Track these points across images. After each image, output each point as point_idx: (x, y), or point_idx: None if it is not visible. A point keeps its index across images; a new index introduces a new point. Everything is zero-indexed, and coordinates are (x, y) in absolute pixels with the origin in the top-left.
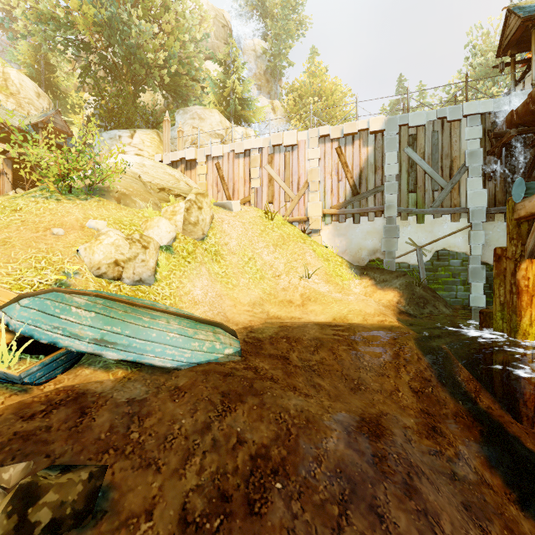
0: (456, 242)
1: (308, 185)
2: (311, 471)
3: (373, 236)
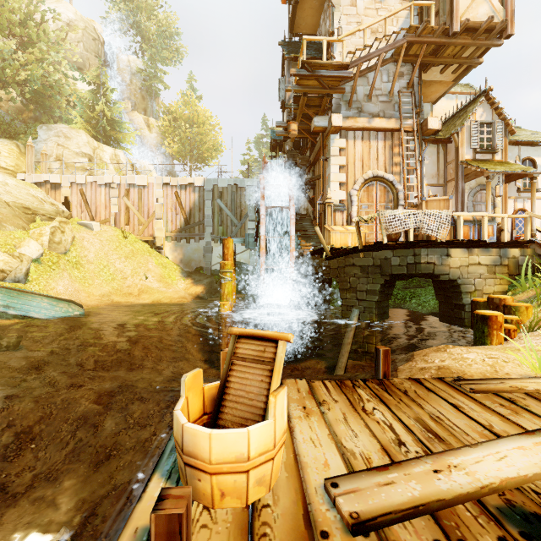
0: (243, 257)
1: (156, 215)
2: (107, 345)
3: (198, 252)
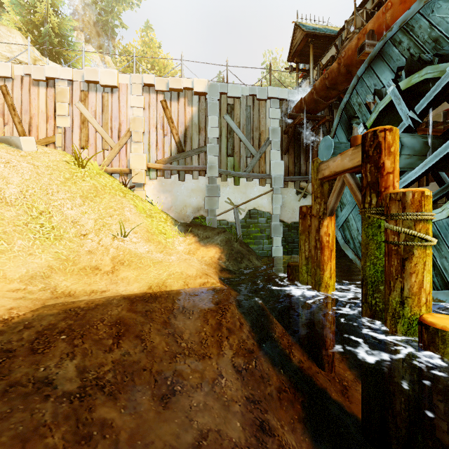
0: (263, 202)
1: (131, 135)
2: None
3: (197, 194)
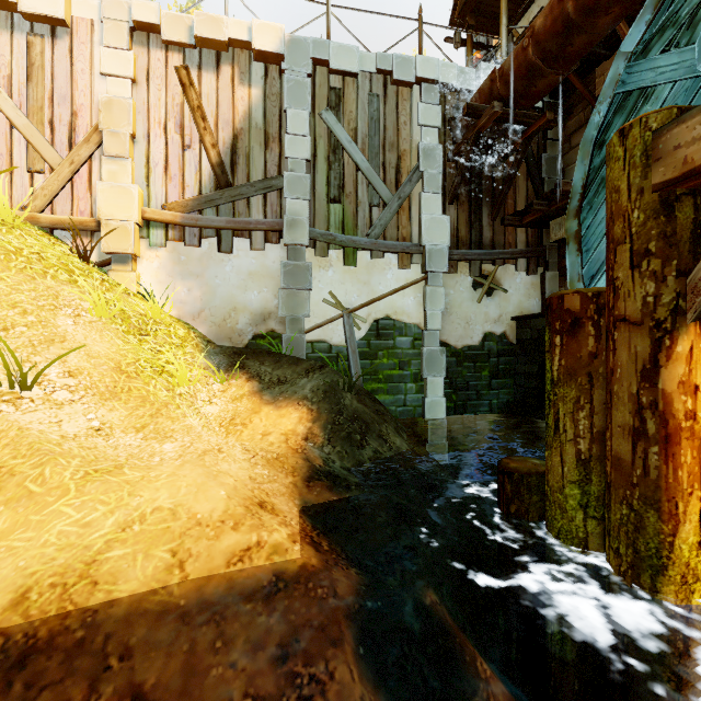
0: (405, 304)
1: (102, 140)
2: None
3: (261, 284)
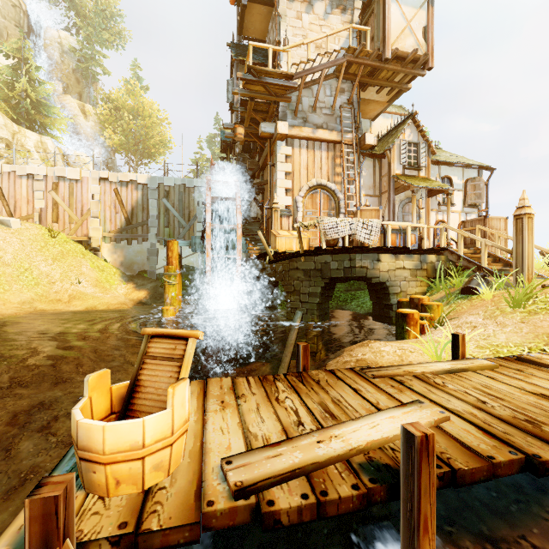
0: (192, 260)
1: (91, 213)
2: (26, 359)
3: (142, 255)
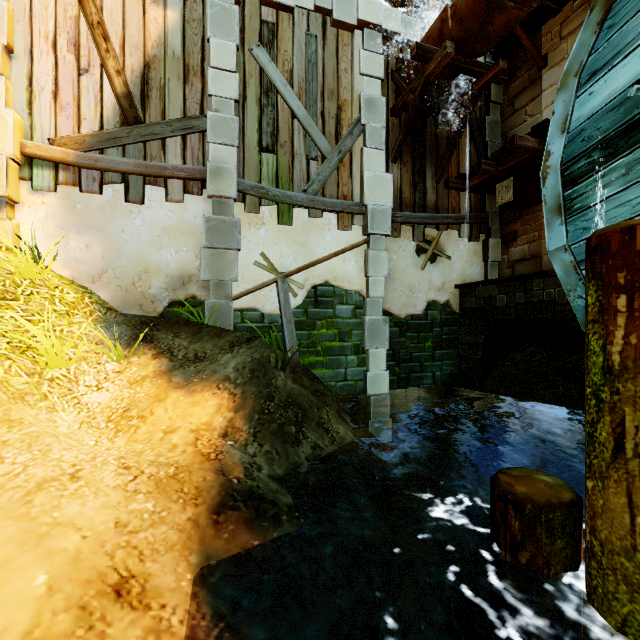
0: (345, 269)
1: None
2: None
3: (180, 242)
